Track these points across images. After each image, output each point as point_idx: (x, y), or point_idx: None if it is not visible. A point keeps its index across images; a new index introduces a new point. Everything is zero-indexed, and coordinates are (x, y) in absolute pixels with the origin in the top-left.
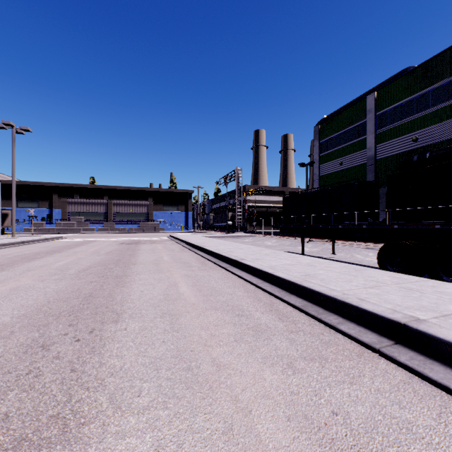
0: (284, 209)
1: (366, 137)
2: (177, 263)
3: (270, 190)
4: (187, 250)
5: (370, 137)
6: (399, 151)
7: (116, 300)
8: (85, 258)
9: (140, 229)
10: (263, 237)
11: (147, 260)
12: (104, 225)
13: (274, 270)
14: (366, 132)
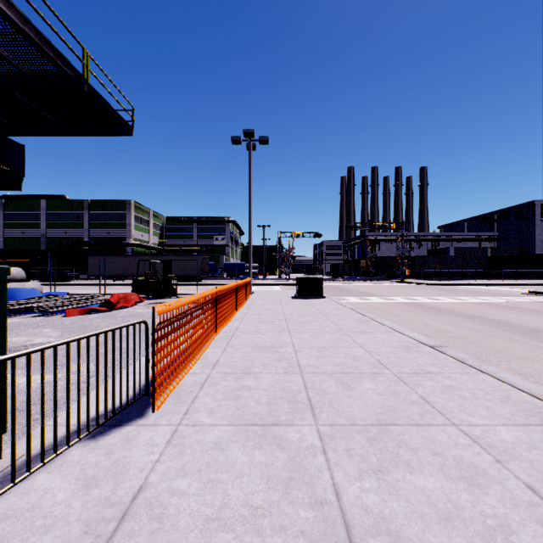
0: None
1: (42, 222)
2: None
3: None
4: None
5: (44, 223)
6: (59, 236)
7: None
8: None
9: None
10: None
11: None
12: None
13: None
14: (42, 220)
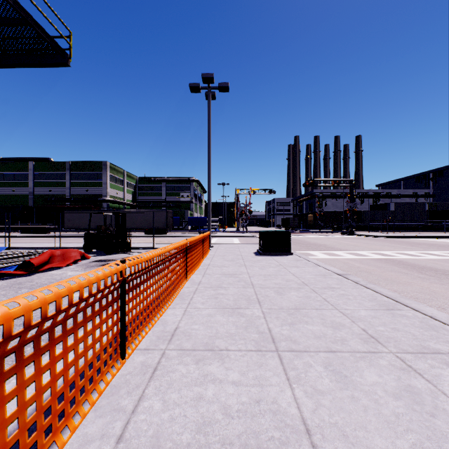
0: None
1: (29, 182)
2: None
3: None
4: None
5: (31, 182)
6: (45, 193)
7: None
8: None
9: None
10: None
11: None
12: None
13: None
14: (29, 179)
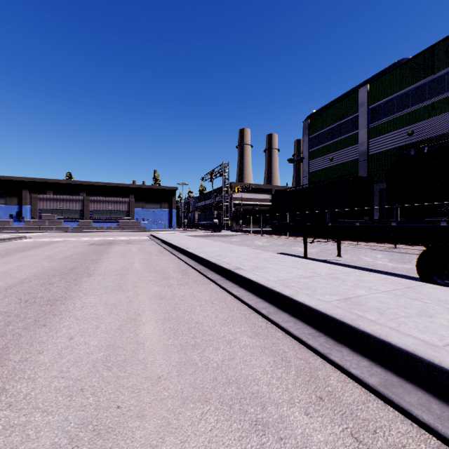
0: (273, 206)
1: (359, 131)
2: (150, 272)
3: (256, 188)
4: (167, 252)
5: (362, 131)
6: (393, 146)
7: (3, 370)
8: (27, 266)
9: (120, 227)
10: (251, 236)
11: (110, 269)
12: (80, 223)
13: (292, 291)
14: (359, 126)
